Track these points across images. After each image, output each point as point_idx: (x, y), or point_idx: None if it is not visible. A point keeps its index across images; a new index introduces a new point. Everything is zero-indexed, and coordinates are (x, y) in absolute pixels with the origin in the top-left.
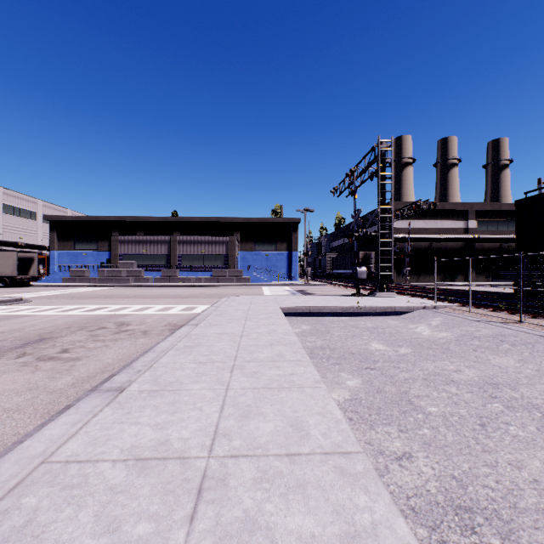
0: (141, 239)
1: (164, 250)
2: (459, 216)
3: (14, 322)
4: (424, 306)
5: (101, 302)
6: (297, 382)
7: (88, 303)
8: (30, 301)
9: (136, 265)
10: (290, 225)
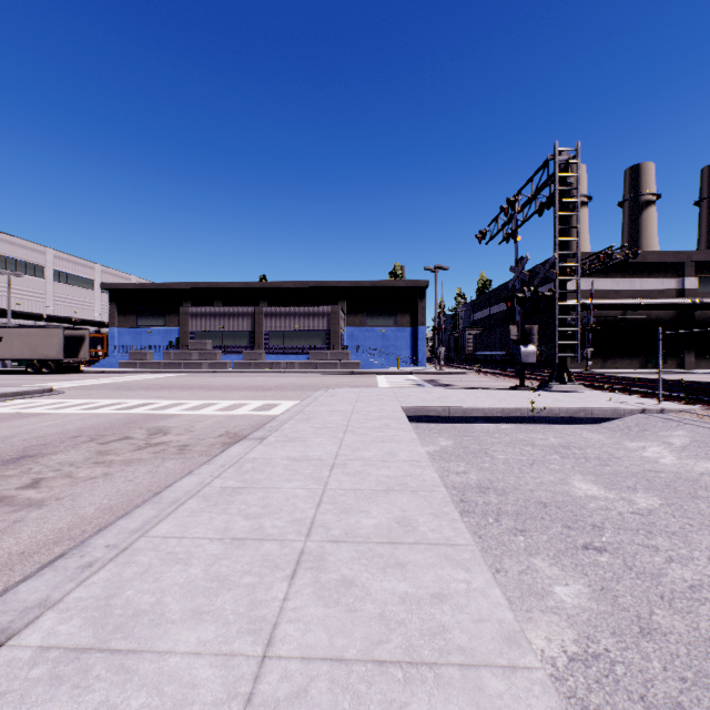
0: (217, 311)
1: (246, 325)
2: (669, 271)
3: (11, 425)
4: (643, 409)
5: (151, 395)
6: (454, 639)
7: (134, 396)
8: (61, 392)
9: (210, 345)
10: (415, 290)
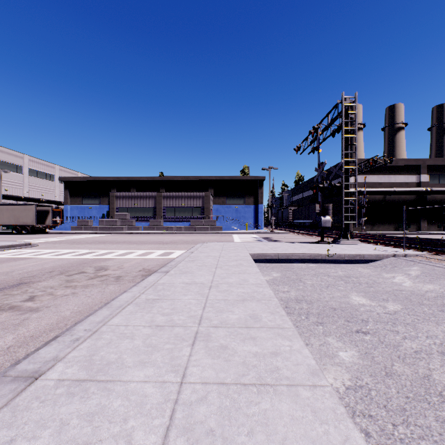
0: (133, 195)
1: (151, 203)
2: (411, 171)
3: (9, 265)
4: (394, 254)
5: (94, 247)
6: (283, 373)
7: (83, 247)
8: (37, 245)
9: (129, 216)
10: (256, 182)
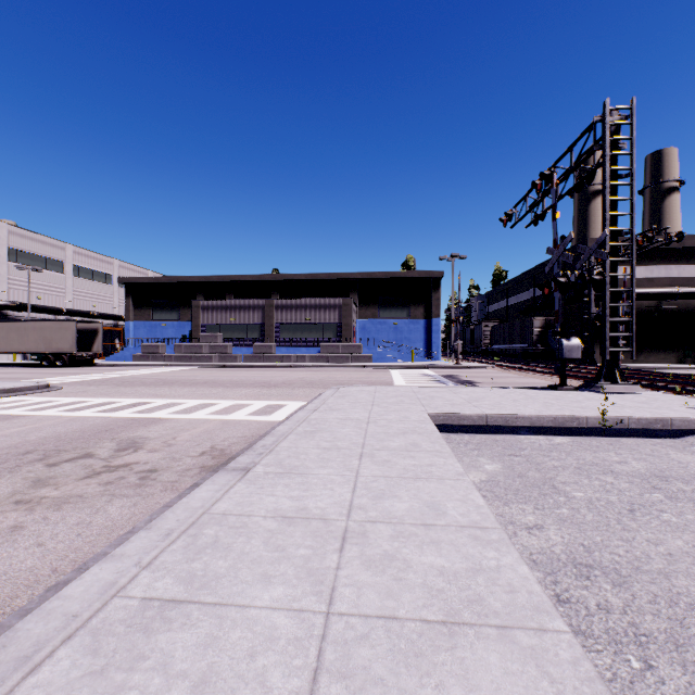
0: (228, 304)
1: (257, 318)
2: None
3: None
4: None
5: (149, 392)
6: None
7: (130, 393)
8: (57, 389)
9: (221, 338)
10: (428, 281)
